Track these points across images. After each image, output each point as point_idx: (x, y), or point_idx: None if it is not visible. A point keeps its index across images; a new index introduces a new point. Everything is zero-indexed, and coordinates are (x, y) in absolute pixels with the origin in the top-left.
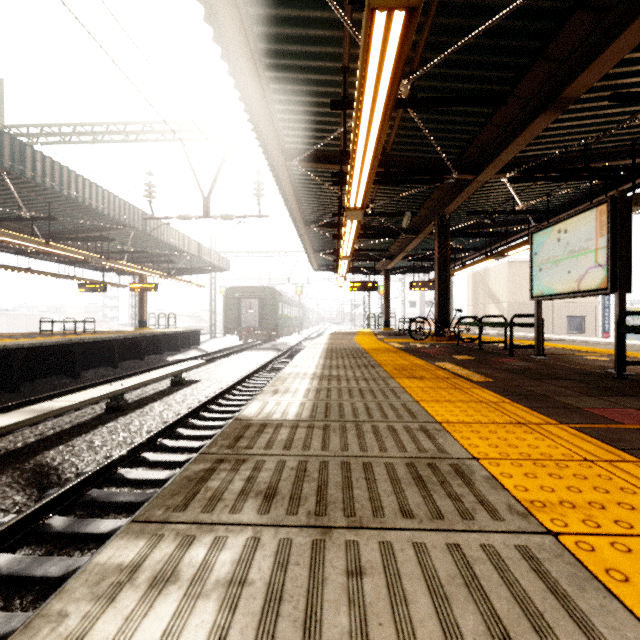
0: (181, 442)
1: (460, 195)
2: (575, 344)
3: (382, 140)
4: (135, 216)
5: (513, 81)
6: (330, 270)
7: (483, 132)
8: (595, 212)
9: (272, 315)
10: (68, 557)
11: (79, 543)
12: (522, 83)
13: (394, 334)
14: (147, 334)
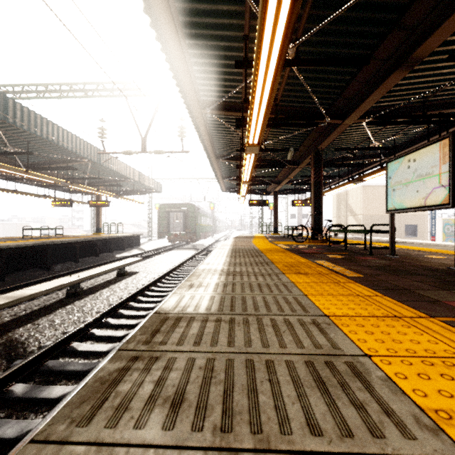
0: (121, 320)
1: (330, 135)
2: (415, 245)
3: (275, 89)
4: (92, 152)
5: (373, 46)
6: (234, 191)
7: (349, 87)
8: (439, 145)
9: (192, 224)
10: (23, 420)
11: (35, 406)
12: (380, 48)
13: (281, 238)
14: (101, 238)
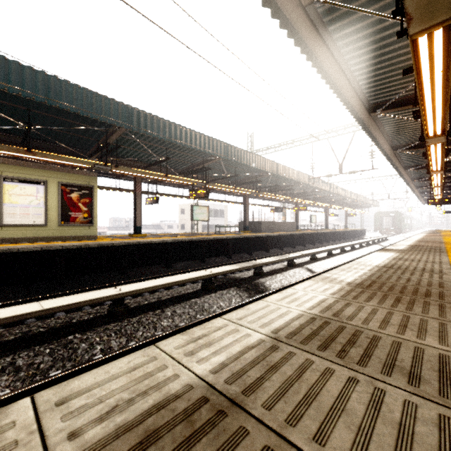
0: None
1: None
2: None
3: None
4: (364, 199)
5: None
6: None
7: None
8: None
9: (398, 223)
10: None
11: None
12: None
13: None
14: (360, 230)
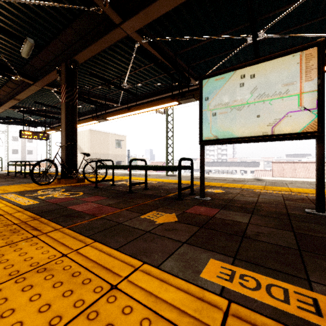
0: None
1: (98, 42)
2: (155, 177)
3: None
4: None
5: None
6: None
7: None
8: (299, 56)
9: None
10: None
11: None
12: None
13: (3, 177)
14: None
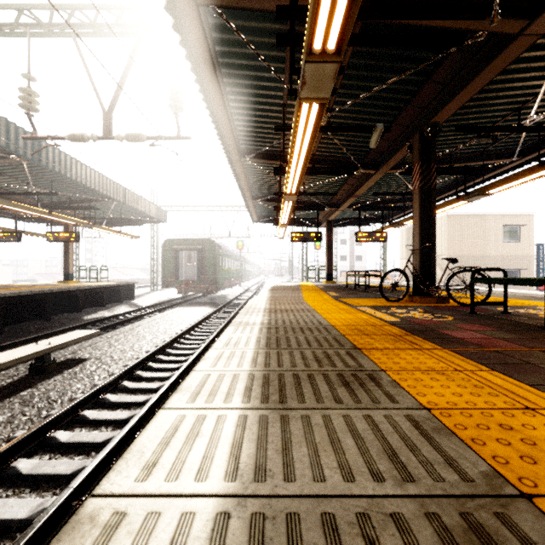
0: None
1: (475, 79)
2: None
3: None
4: (19, 139)
5: None
6: (270, 222)
7: None
8: None
9: (211, 268)
10: None
11: None
12: None
13: (344, 289)
14: (54, 290)
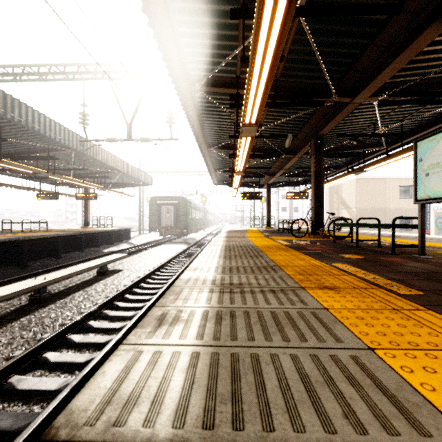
0: (89, 336)
1: (335, 118)
2: (428, 241)
3: (285, 34)
4: (74, 139)
5: None
6: (226, 184)
7: (365, 54)
8: None
9: (184, 217)
10: None
11: None
12: None
13: (276, 232)
14: (86, 232)
